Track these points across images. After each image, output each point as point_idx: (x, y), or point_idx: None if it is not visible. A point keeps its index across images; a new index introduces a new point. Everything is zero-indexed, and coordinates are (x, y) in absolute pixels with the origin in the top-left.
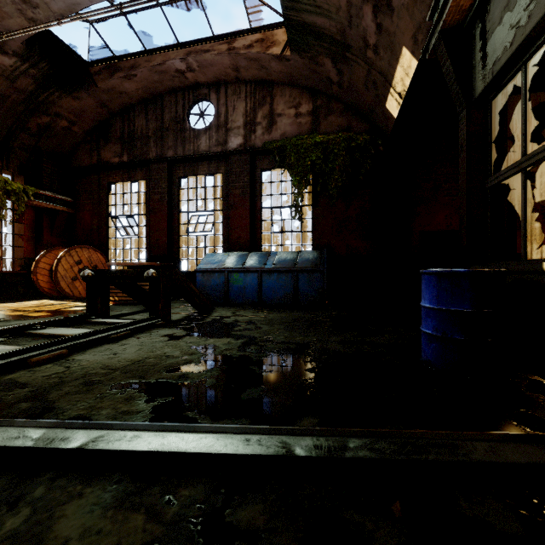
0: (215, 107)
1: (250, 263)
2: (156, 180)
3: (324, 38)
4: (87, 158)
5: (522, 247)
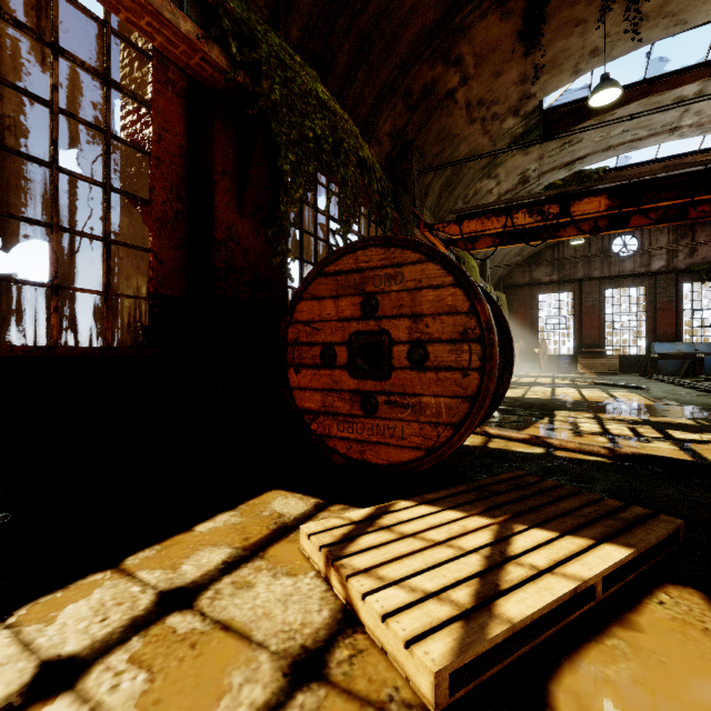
0: (639, 240)
1: (702, 350)
2: (588, 293)
3: None
4: (520, 278)
5: None
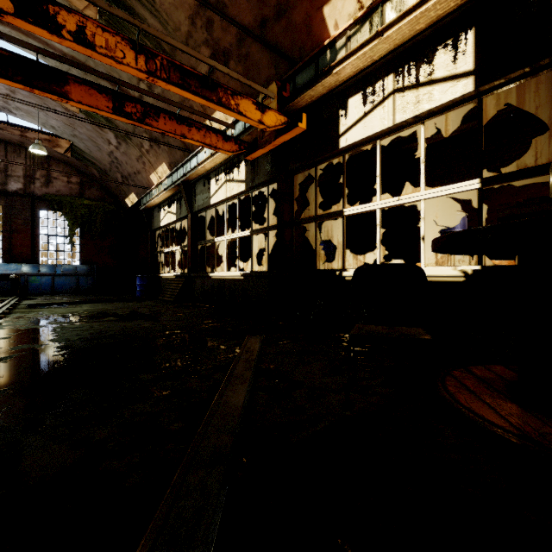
0: None
1: (45, 271)
2: None
3: (95, 165)
4: None
5: (160, 270)
